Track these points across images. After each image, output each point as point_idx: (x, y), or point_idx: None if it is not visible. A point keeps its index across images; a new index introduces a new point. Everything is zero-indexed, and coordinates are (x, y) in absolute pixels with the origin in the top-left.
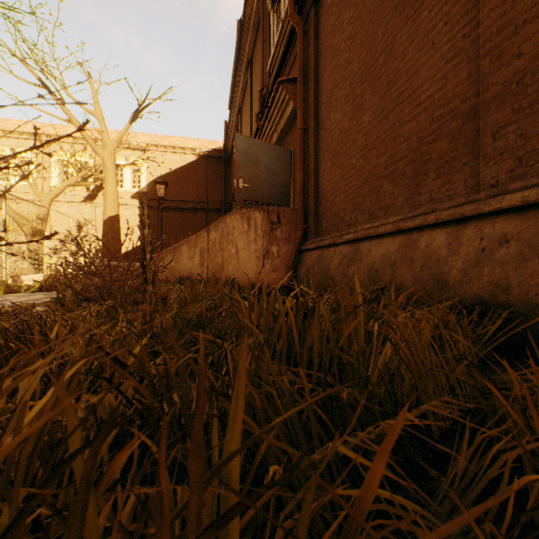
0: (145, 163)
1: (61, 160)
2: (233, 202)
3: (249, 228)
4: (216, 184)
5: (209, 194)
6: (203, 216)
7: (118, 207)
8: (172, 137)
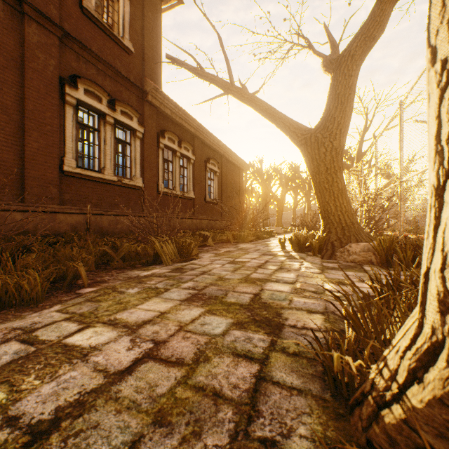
0: None
1: None
2: None
3: None
4: None
5: None
6: None
7: None
8: None
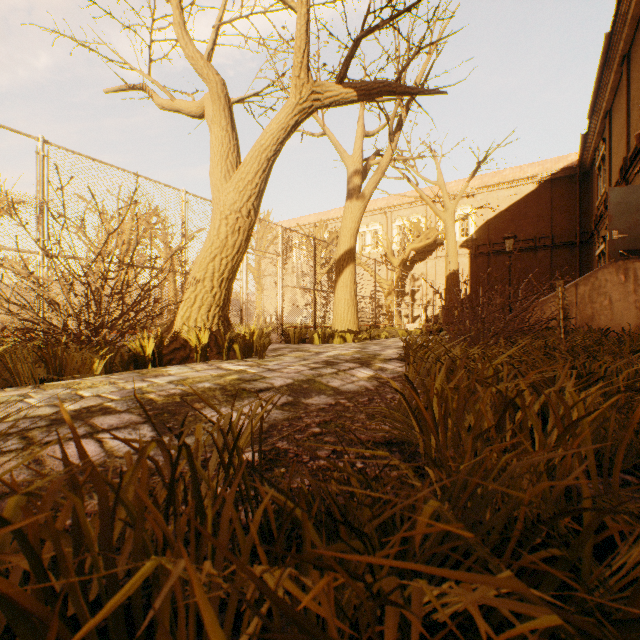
0: (473, 209)
1: (399, 225)
2: (594, 232)
3: (626, 279)
4: (564, 211)
5: (553, 226)
6: (545, 254)
7: (457, 263)
8: (503, 171)
